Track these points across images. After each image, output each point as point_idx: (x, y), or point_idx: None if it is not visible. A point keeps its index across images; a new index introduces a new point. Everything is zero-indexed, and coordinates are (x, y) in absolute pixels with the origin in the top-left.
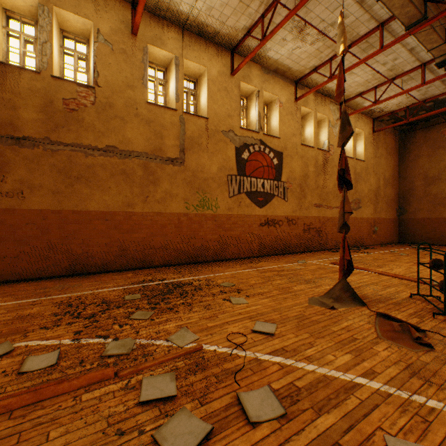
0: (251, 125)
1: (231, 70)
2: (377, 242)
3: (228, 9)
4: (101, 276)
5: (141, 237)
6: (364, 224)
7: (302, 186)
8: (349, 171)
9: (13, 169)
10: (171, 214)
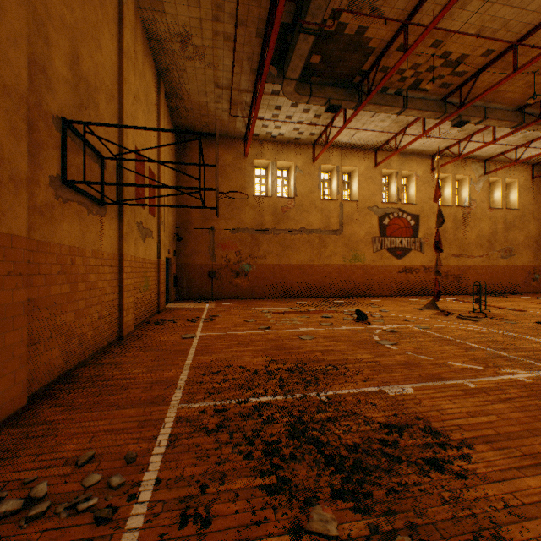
0: (391, 197)
1: (375, 163)
2: (539, 290)
3: (371, 136)
4: (299, 299)
5: (317, 279)
6: (519, 272)
7: None
8: (440, 242)
9: (262, 245)
10: (334, 265)
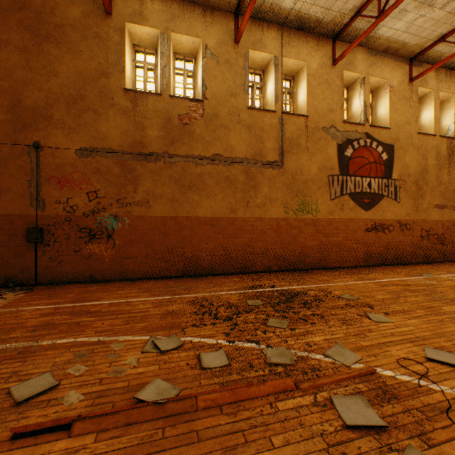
0: (353, 118)
1: (332, 59)
2: None
3: None
4: (210, 278)
5: (243, 242)
6: None
7: (418, 183)
8: None
9: (142, 182)
10: (270, 219)
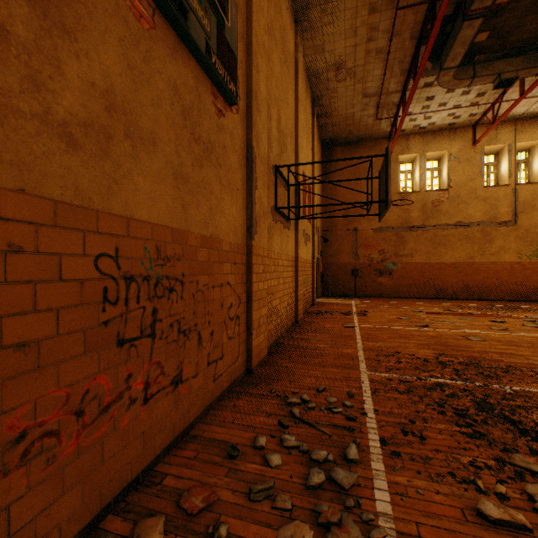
0: None
1: None
2: None
3: None
4: (454, 300)
5: (479, 279)
6: None
7: None
8: None
9: (408, 243)
10: (503, 263)
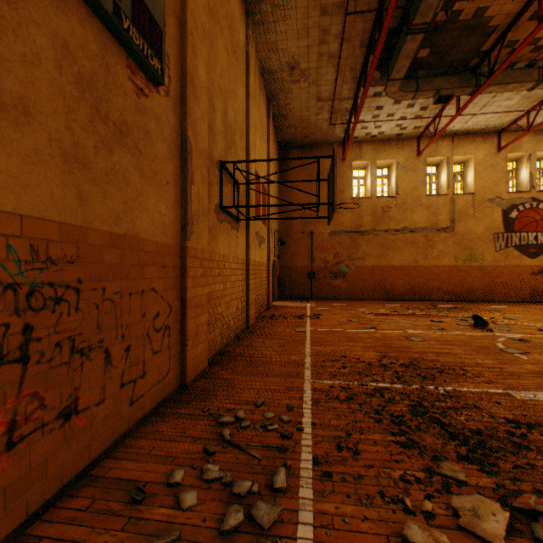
0: (520, 185)
1: (497, 148)
2: None
3: (492, 118)
4: (401, 301)
5: (422, 281)
6: None
7: None
8: None
9: (360, 247)
10: (443, 266)
